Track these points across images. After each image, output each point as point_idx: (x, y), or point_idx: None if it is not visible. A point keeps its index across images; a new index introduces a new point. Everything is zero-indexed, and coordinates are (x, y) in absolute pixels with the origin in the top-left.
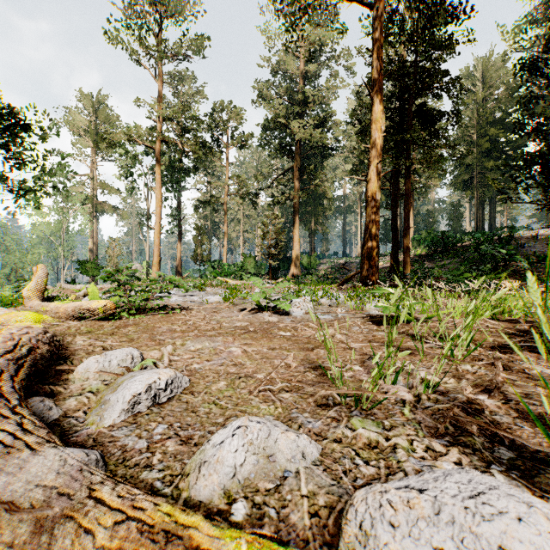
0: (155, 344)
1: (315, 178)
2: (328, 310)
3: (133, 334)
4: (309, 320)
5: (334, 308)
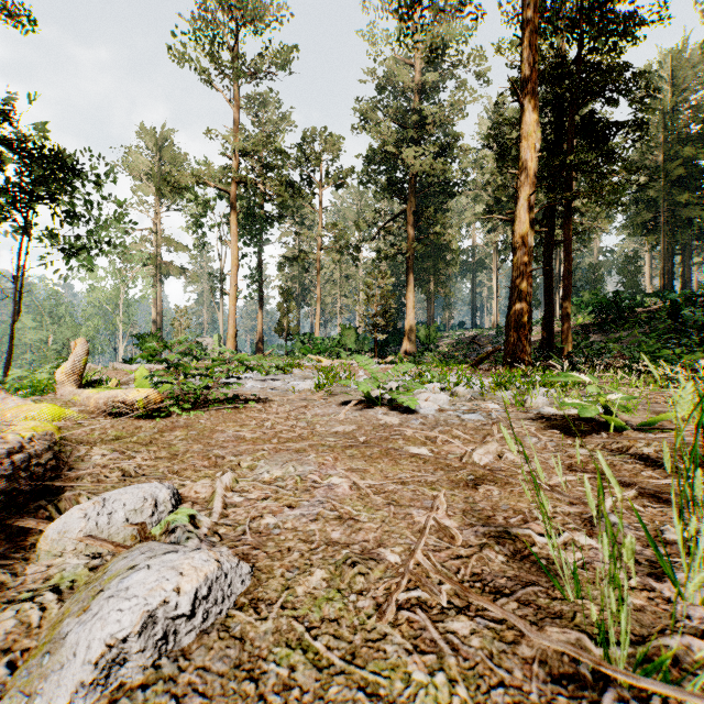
0: (209, 464)
1: (436, 223)
2: (473, 405)
3: (179, 445)
4: (449, 423)
5: (479, 401)
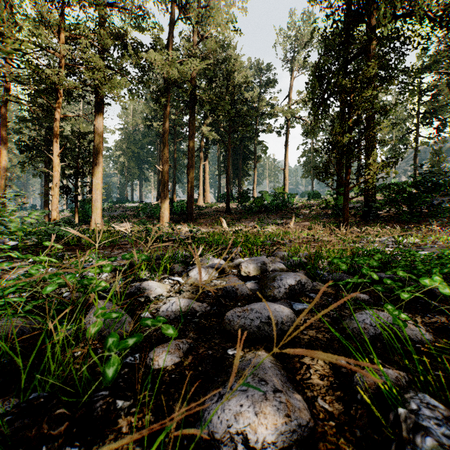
0: None
1: None
2: None
3: None
4: None
5: None
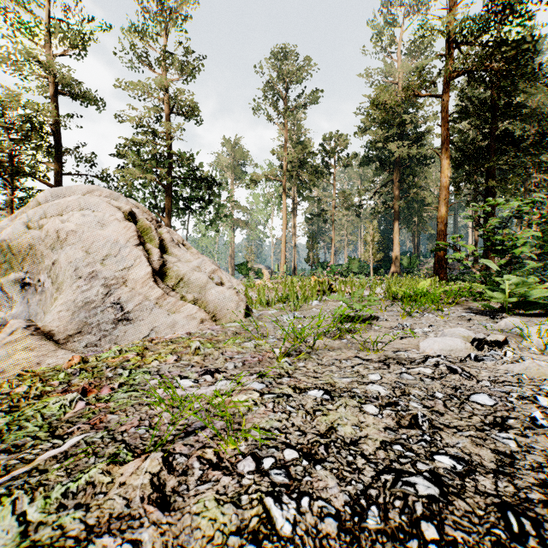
0: None
1: (415, 187)
2: None
3: None
4: None
5: None
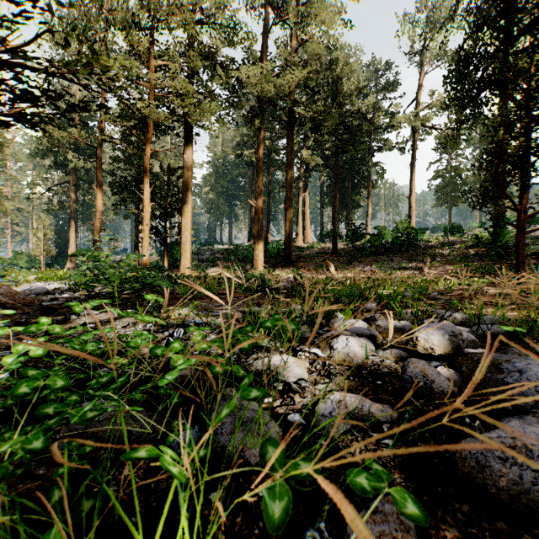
0: None
1: (91, 194)
2: None
3: None
4: None
5: None
